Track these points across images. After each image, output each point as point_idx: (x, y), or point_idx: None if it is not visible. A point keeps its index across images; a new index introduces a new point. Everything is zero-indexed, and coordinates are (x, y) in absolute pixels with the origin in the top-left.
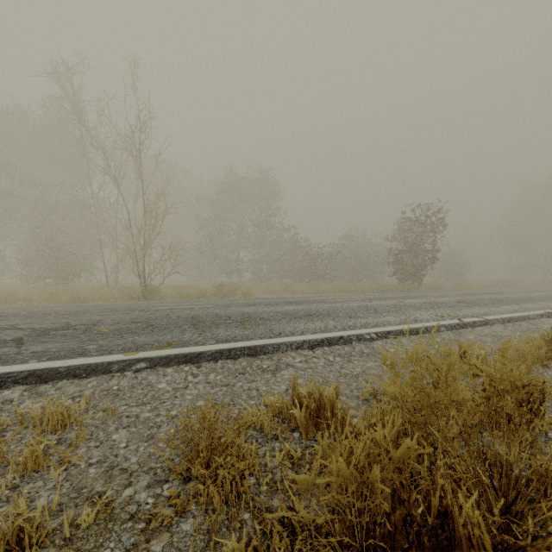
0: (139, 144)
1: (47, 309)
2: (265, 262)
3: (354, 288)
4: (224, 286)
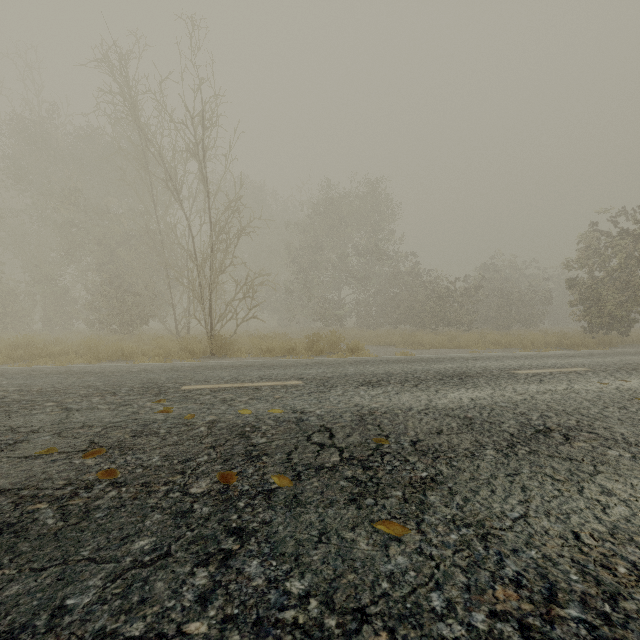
0: (202, 135)
1: (22, 381)
2: (373, 303)
3: (517, 340)
4: (321, 337)
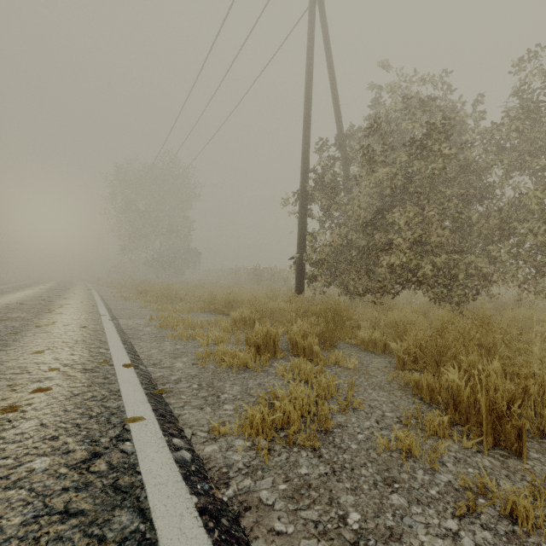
0: None
1: None
2: None
3: None
4: None
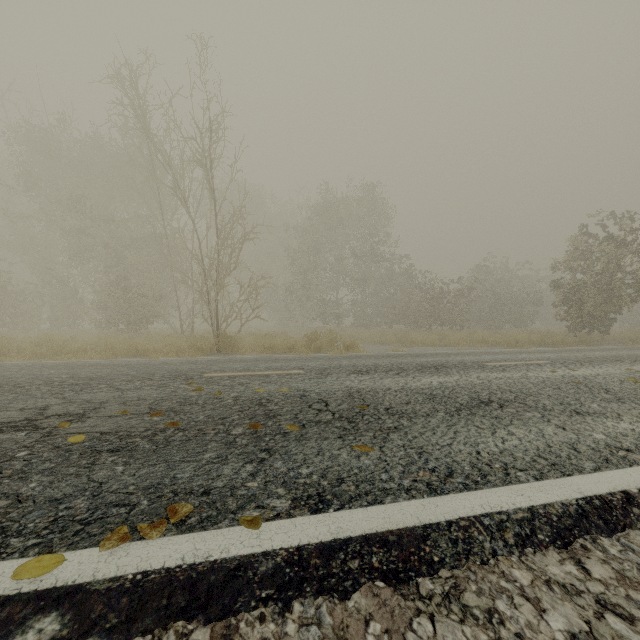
0: (209, 149)
1: (67, 371)
2: (370, 303)
3: (503, 339)
4: (319, 336)
